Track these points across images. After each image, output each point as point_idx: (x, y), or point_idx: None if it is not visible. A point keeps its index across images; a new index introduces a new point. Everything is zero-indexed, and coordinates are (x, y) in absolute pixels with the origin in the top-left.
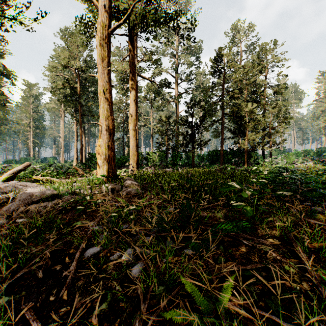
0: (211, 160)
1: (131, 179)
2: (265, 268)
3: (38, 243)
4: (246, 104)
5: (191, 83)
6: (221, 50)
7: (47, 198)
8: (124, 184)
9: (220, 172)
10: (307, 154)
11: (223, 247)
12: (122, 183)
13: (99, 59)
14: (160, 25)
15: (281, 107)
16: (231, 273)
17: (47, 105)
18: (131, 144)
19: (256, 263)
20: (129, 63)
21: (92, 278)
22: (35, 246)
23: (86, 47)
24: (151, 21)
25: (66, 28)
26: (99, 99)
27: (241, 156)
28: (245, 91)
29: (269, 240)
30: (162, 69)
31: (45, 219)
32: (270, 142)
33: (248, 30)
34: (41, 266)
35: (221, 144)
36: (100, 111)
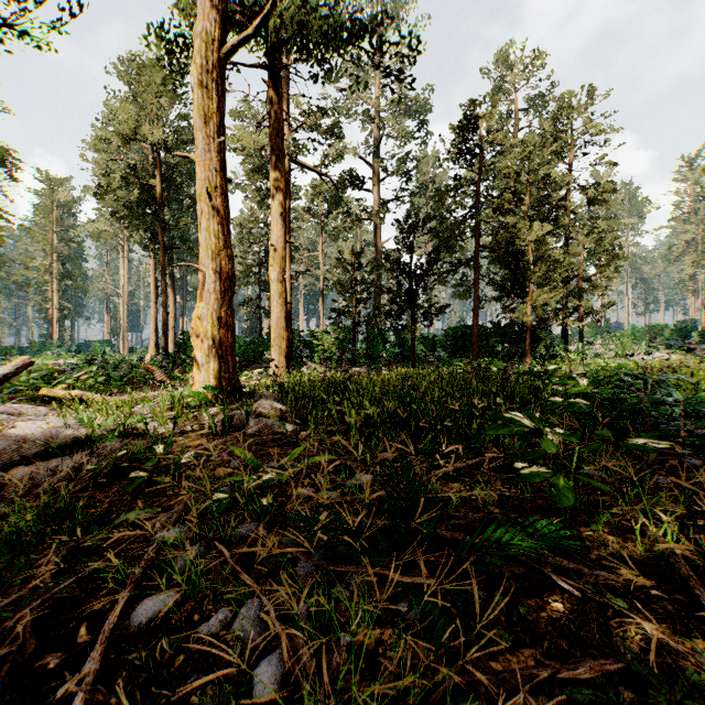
0: (451, 347)
1: (272, 396)
2: (628, 671)
3: (14, 581)
4: (529, 225)
5: (409, 179)
6: (475, 107)
7: (63, 447)
8: (254, 408)
9: (476, 379)
10: (657, 335)
11: (503, 599)
12: (249, 406)
13: (198, 117)
14: (340, 46)
15: (604, 233)
16: (534, 689)
17: (90, 225)
18: (273, 313)
19: (601, 656)
20: (270, 132)
21: (143, 701)
22: (7, 588)
23: (176, 97)
24: (318, 33)
25: (133, 55)
26: (198, 209)
27: (518, 339)
28: (525, 197)
29: (622, 573)
30: (345, 147)
31: (45, 507)
32: (579, 309)
33: (533, 64)
34: (6, 656)
35: (474, 314)
36: (201, 237)
